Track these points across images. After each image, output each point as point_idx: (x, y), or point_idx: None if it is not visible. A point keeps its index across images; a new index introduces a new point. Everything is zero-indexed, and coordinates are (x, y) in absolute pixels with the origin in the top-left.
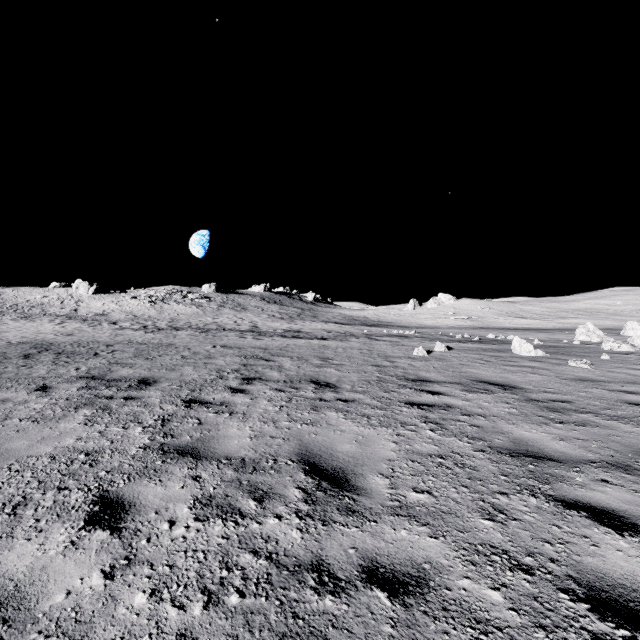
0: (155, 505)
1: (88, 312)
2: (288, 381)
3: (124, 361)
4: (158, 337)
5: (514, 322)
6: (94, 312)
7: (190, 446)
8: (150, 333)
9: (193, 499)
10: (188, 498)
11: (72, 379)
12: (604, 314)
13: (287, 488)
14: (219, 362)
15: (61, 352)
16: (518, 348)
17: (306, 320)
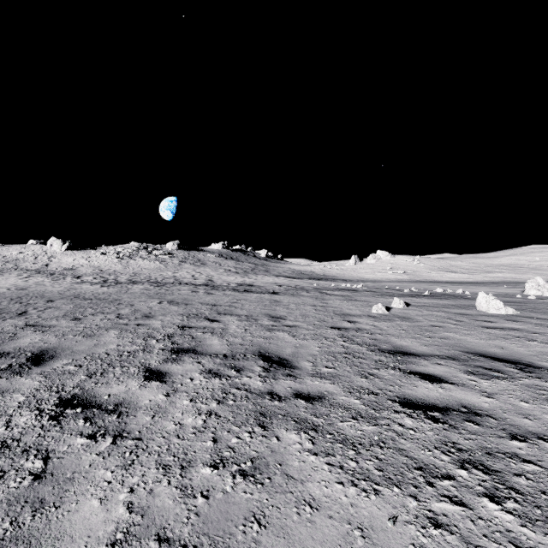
0: None
1: (58, 267)
2: (229, 355)
3: (45, 322)
4: (109, 291)
5: (446, 276)
6: (64, 267)
7: None
8: (105, 287)
9: None
10: None
11: None
12: (525, 269)
13: None
14: (155, 323)
15: None
16: (485, 305)
17: (259, 274)
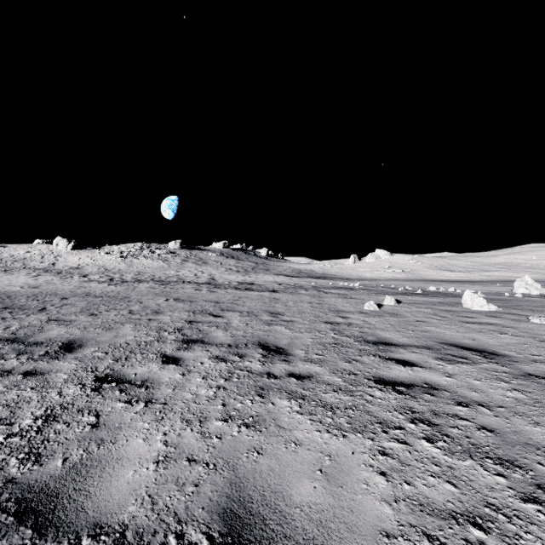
0: None
1: (64, 266)
2: (233, 344)
3: (65, 317)
4: (117, 290)
5: (443, 275)
6: (70, 266)
7: (49, 488)
8: (112, 285)
9: None
10: None
11: None
12: (522, 267)
13: None
14: (164, 318)
15: (9, 306)
16: (469, 302)
17: (259, 273)
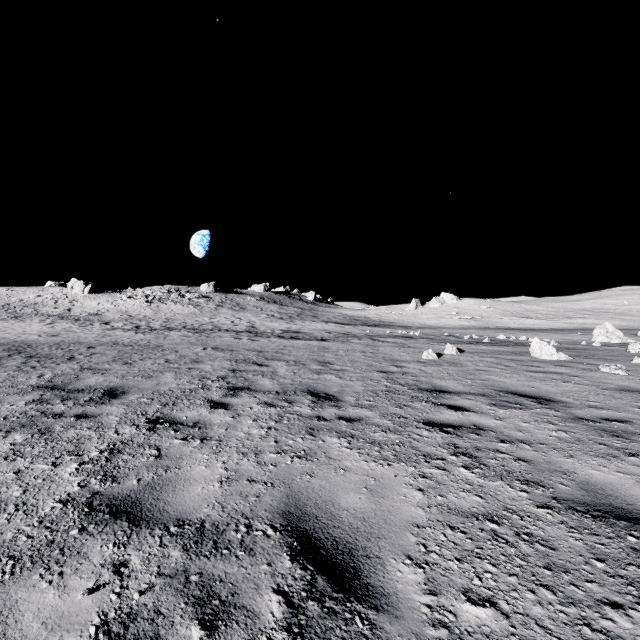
0: (26, 639)
1: (82, 312)
2: (281, 392)
3: (99, 366)
4: (147, 338)
5: (519, 322)
6: (88, 312)
7: (132, 498)
8: (140, 334)
9: (96, 624)
10: (90, 620)
11: (27, 389)
12: (611, 314)
13: (260, 592)
14: (205, 367)
15: (34, 355)
16: (538, 351)
17: (306, 320)
